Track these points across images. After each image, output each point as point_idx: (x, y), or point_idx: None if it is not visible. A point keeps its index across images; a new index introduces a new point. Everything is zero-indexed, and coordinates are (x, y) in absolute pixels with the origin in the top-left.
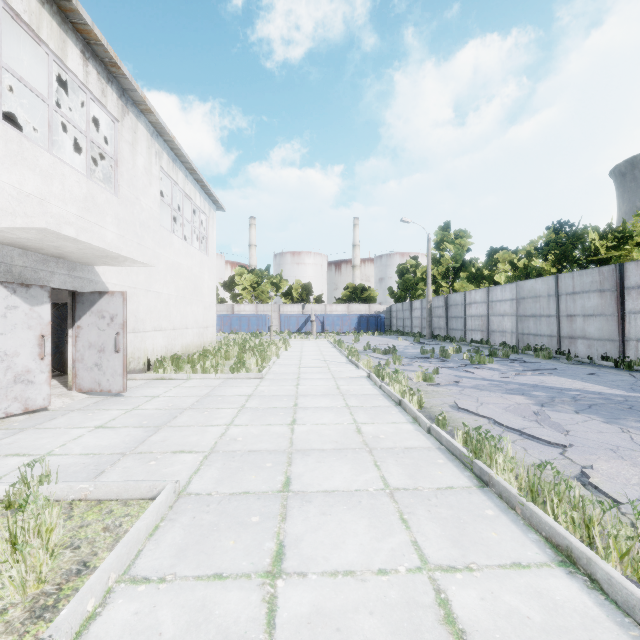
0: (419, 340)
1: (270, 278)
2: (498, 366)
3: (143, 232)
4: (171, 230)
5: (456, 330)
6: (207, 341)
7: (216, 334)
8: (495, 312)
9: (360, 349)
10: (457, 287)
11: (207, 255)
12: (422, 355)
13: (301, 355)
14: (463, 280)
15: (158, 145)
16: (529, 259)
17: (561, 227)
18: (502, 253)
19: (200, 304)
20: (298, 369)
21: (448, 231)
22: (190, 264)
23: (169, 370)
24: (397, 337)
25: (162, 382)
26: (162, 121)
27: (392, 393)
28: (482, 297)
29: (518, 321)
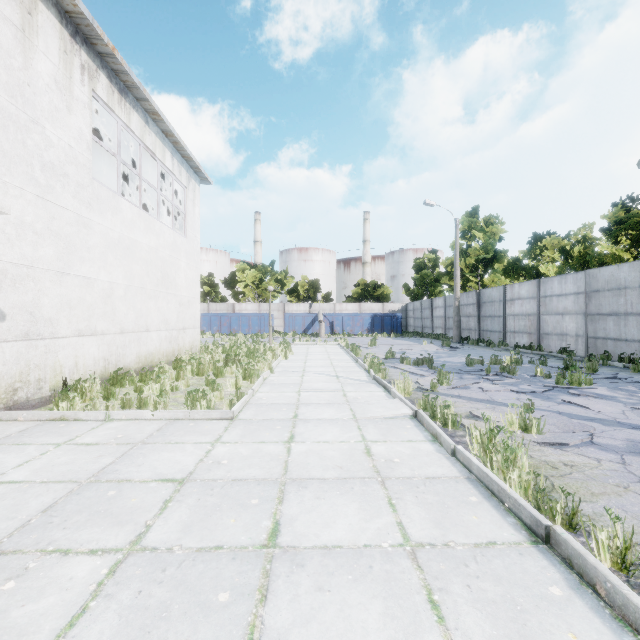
0: (449, 344)
1: (274, 274)
2: (608, 391)
3: (51, 180)
4: (117, 191)
5: (492, 332)
6: (184, 347)
7: (213, 335)
8: (550, 310)
9: (381, 357)
10: (487, 282)
11: (185, 236)
12: (469, 367)
13: (304, 366)
14: (494, 274)
15: (88, 57)
16: (585, 245)
17: (633, 203)
18: (550, 238)
19: (172, 299)
20: (297, 395)
21: (476, 218)
22: (154, 244)
23: (79, 403)
24: (417, 339)
25: (53, 429)
26: (86, 11)
27: (504, 490)
28: (530, 291)
29: (588, 321)
